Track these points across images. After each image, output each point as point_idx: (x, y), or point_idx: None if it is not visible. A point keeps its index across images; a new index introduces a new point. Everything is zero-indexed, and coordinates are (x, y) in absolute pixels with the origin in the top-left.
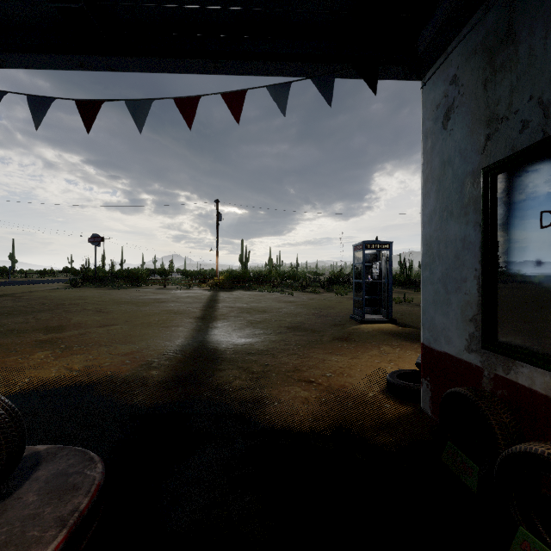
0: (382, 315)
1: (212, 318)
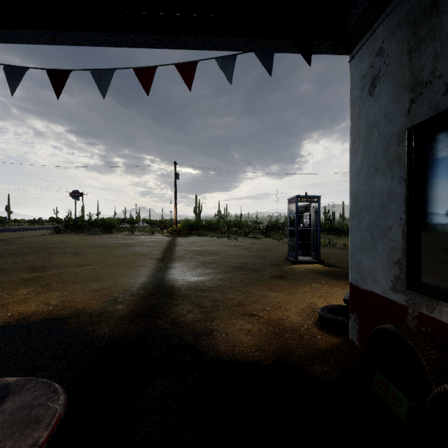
0: (312, 257)
1: (170, 260)
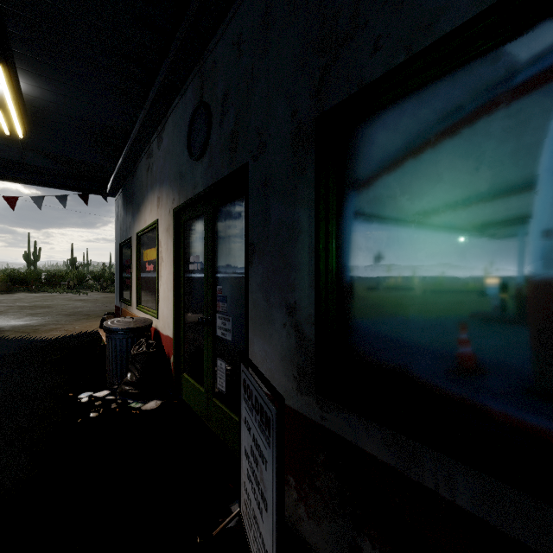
0: None
1: None
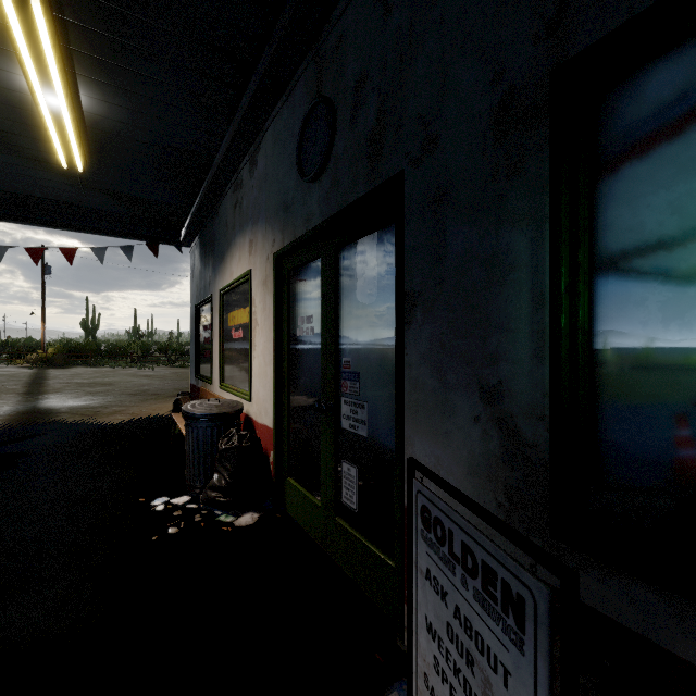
0: None
1: (41, 393)
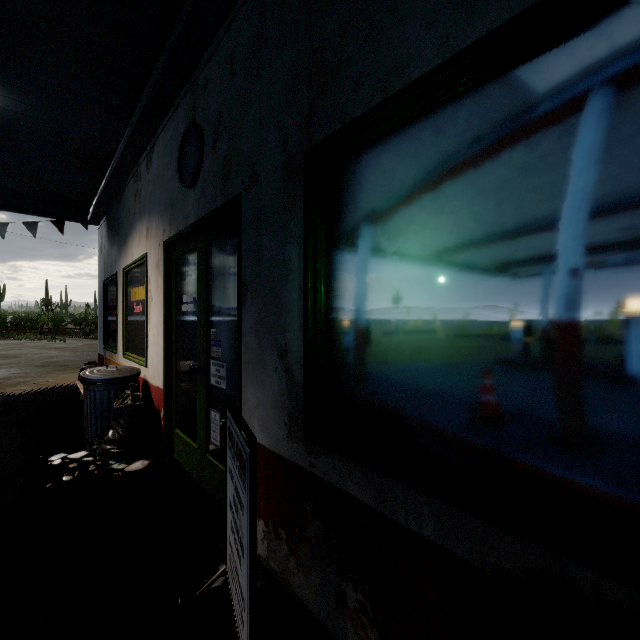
0: None
1: None
